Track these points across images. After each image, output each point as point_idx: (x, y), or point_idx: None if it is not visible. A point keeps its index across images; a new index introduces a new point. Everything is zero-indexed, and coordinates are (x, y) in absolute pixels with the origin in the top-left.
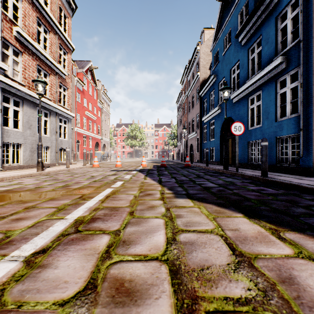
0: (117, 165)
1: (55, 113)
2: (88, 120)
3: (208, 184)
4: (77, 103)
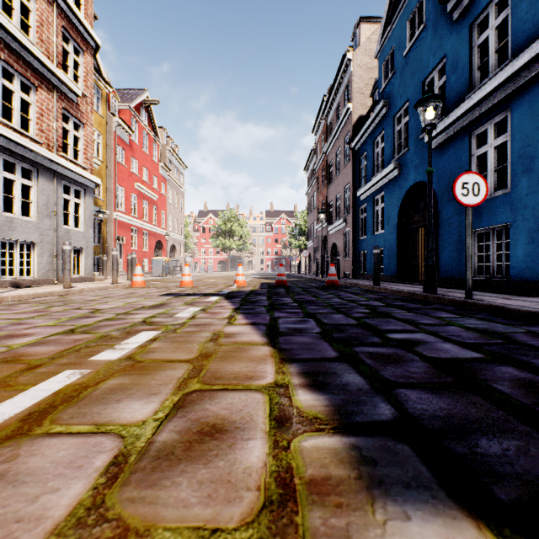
0: (184, 283)
1: (52, 172)
2: (140, 200)
3: (437, 346)
4: (118, 166)
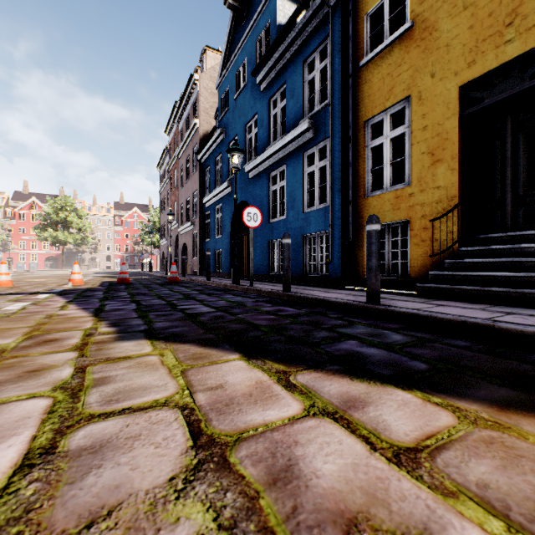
0: None
1: None
2: None
3: (199, 309)
4: None
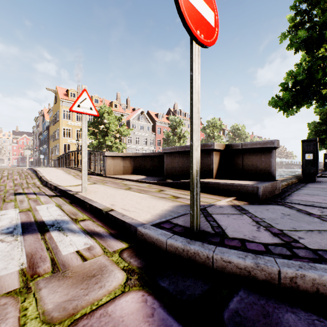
0: None
1: None
2: None
3: None
4: None
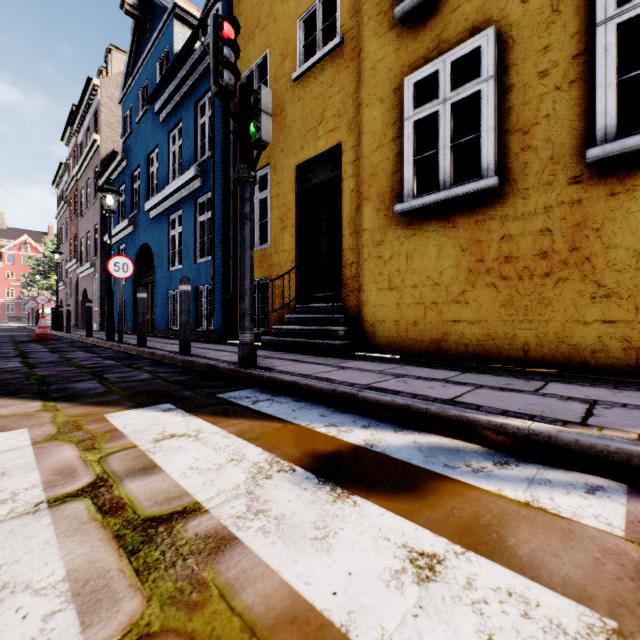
0: None
1: None
2: None
3: (4, 365)
4: None
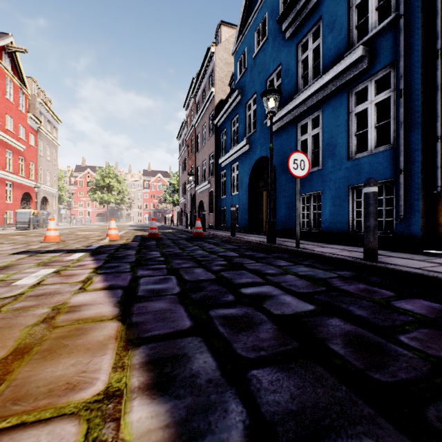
0: (48, 238)
1: None
2: (2, 149)
3: (281, 300)
4: None
